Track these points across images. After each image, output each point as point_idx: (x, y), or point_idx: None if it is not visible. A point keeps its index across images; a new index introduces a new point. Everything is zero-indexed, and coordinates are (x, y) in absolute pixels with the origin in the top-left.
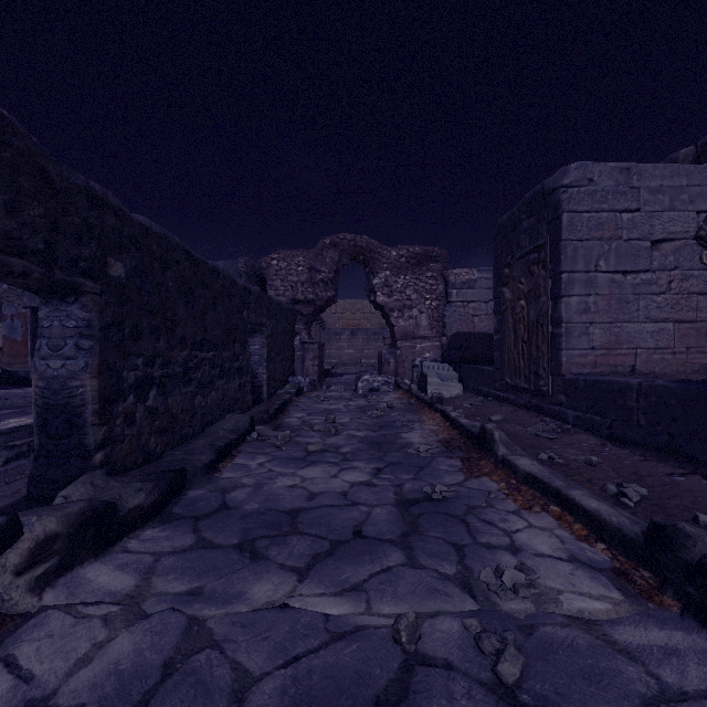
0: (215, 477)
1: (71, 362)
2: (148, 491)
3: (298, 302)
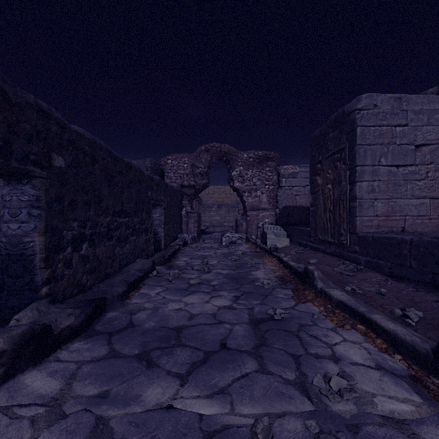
0: (127, 303)
1: (24, 225)
2: (77, 315)
3: (184, 186)
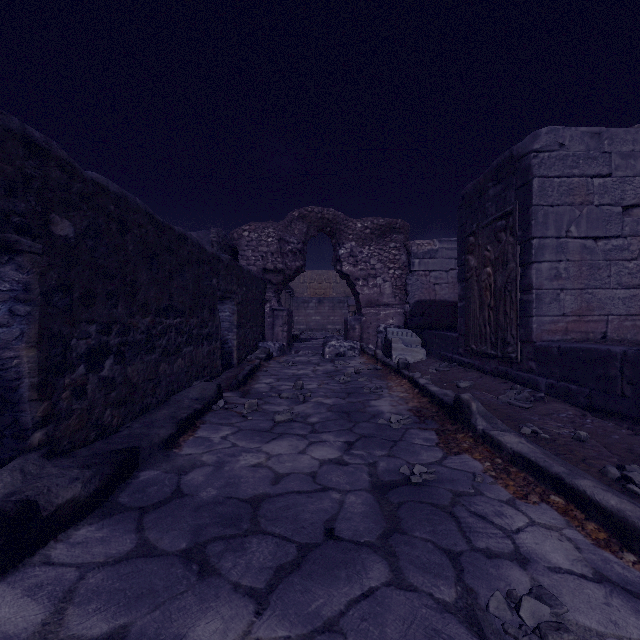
0: (174, 454)
1: (3, 330)
2: (86, 479)
3: (268, 271)
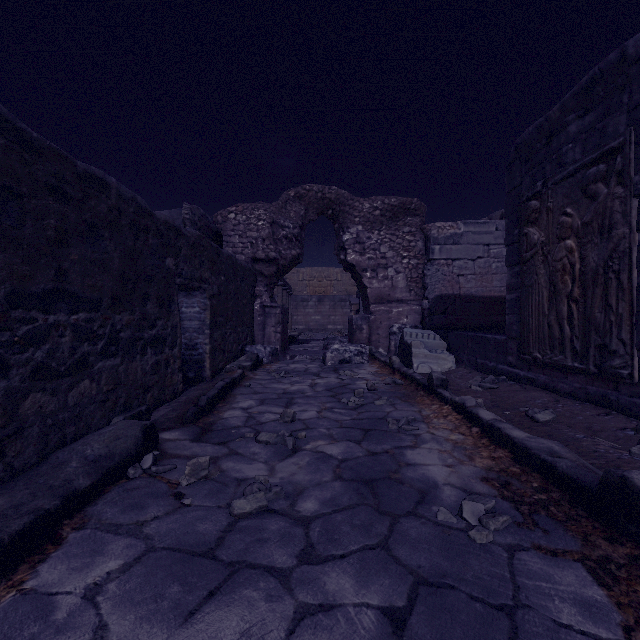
0: None
1: None
2: None
3: (259, 260)
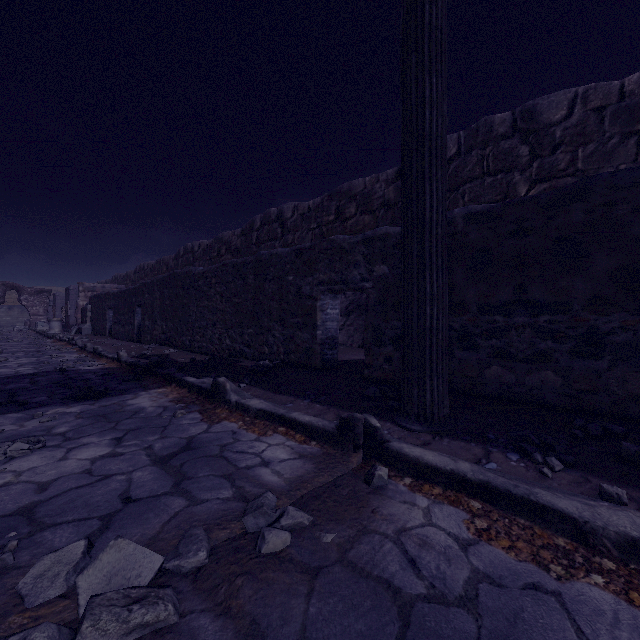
0: None
1: None
2: None
3: None
